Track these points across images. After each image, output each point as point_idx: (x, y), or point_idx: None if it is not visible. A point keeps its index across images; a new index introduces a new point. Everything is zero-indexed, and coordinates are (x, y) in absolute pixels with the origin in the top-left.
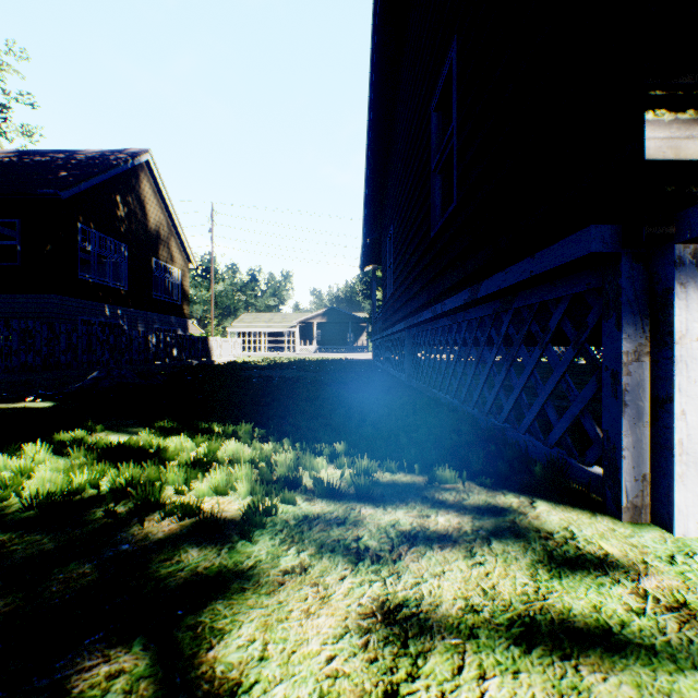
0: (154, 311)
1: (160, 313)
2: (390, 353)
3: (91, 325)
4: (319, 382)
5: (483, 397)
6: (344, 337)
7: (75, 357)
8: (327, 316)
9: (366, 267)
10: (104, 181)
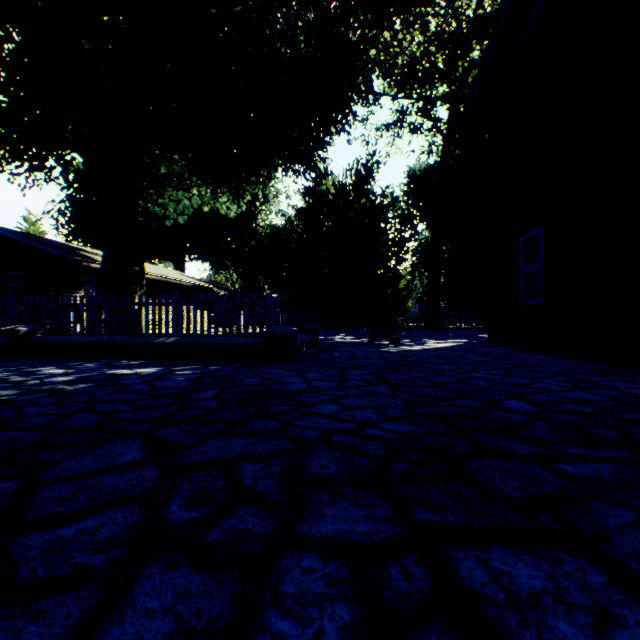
0: None
1: None
2: None
3: None
4: None
5: None
6: None
7: None
8: None
9: None
10: None
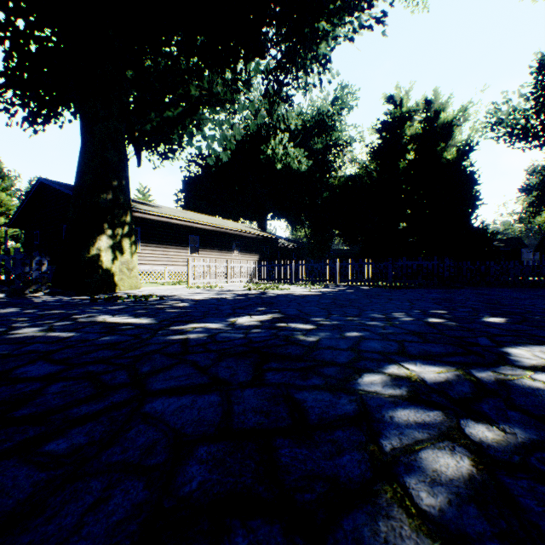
0: None
1: None
2: None
3: None
4: None
5: None
6: None
7: None
8: None
9: None
10: None
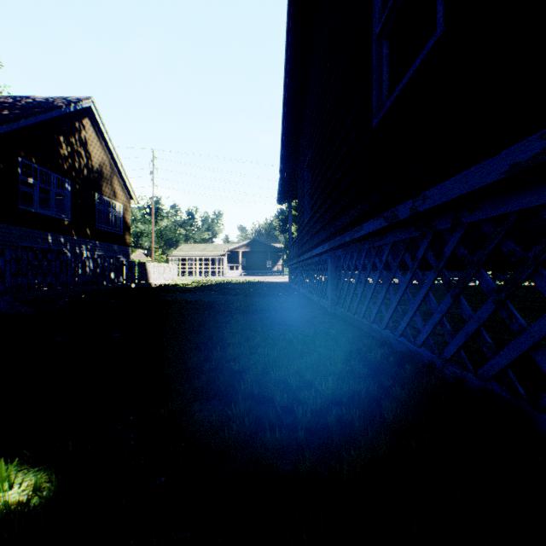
0: (97, 240)
1: (103, 242)
2: (307, 277)
3: (32, 251)
4: (234, 308)
5: (435, 333)
6: (264, 263)
7: (3, 280)
8: (250, 246)
9: (283, 202)
10: (46, 121)
